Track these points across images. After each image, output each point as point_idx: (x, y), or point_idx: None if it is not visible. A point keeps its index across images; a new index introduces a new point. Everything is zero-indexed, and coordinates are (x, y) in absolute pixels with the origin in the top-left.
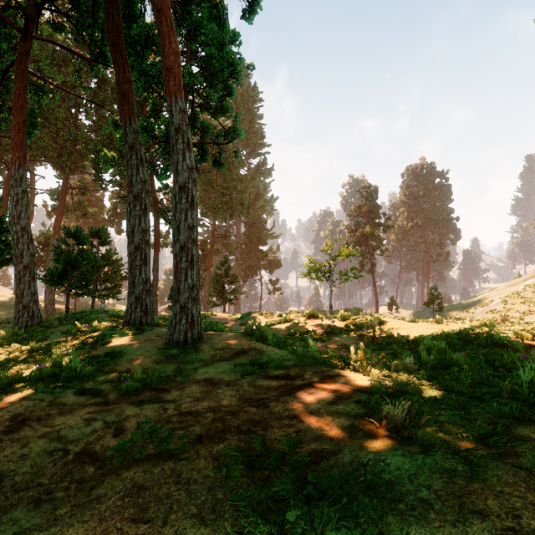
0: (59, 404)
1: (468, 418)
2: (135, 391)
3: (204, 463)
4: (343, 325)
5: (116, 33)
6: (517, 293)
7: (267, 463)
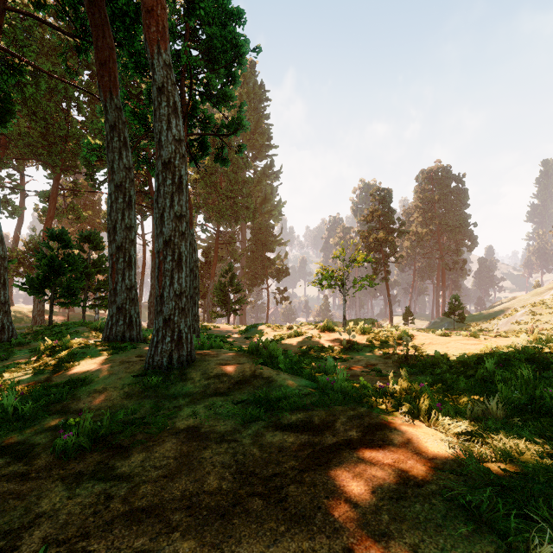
0: None
1: None
2: (79, 450)
3: None
4: (363, 340)
5: None
6: (544, 303)
7: None
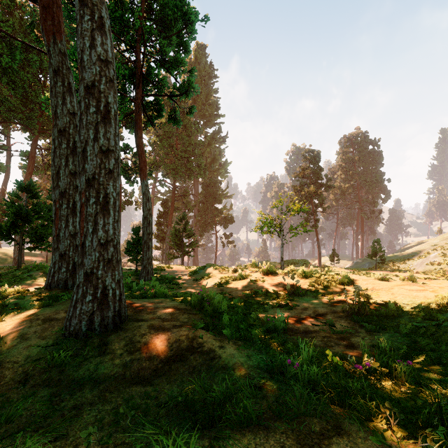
0: None
1: None
2: None
3: None
4: (306, 284)
5: None
6: None
7: None
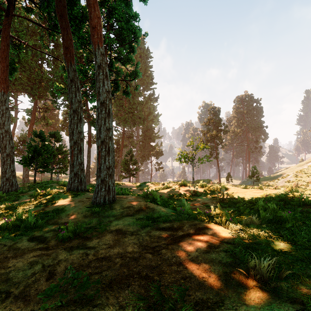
0: (15, 248)
1: None
2: (68, 239)
3: (112, 310)
4: (202, 190)
5: (62, 9)
6: (303, 170)
7: None
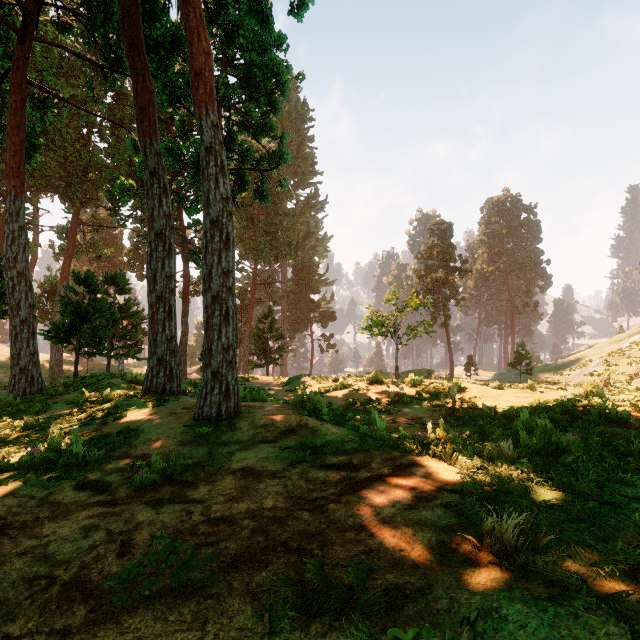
0: (52, 503)
1: (602, 535)
2: (151, 485)
3: (239, 604)
4: (413, 392)
5: (134, 31)
6: (621, 352)
7: (327, 605)
